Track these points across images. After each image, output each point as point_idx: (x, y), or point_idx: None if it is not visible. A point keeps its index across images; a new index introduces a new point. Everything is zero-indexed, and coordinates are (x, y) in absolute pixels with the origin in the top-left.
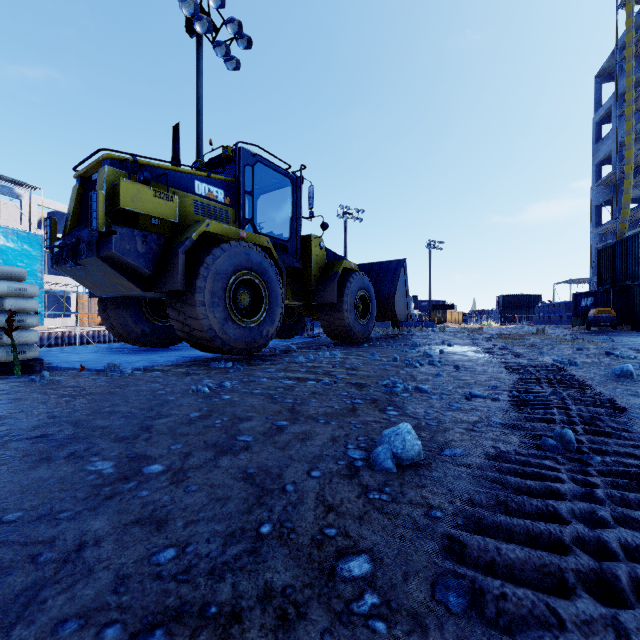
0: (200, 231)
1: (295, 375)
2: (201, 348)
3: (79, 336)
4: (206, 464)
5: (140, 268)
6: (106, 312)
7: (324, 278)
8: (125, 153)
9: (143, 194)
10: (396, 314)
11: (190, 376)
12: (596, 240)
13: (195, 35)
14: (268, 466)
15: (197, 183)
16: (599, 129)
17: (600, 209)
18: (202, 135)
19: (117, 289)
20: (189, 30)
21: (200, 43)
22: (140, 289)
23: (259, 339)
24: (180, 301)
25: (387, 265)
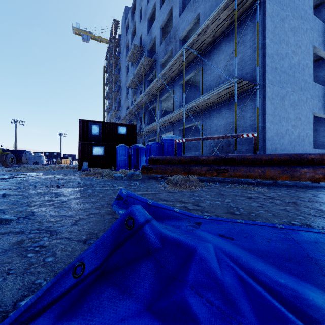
0: None
1: None
2: None
3: None
4: None
5: None
6: None
7: (1, 155)
8: None
9: None
10: (22, 161)
11: None
12: None
13: None
14: None
15: None
16: None
17: None
18: None
19: None
20: None
21: None
22: None
23: None
24: None
25: (21, 151)
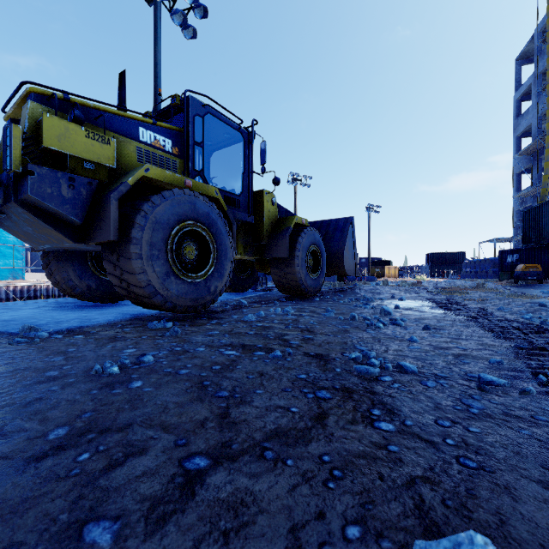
0: (138, 176)
1: (241, 341)
2: (142, 305)
3: (56, 289)
4: None
5: (66, 215)
6: (49, 266)
7: (276, 233)
8: (54, 89)
9: (73, 133)
10: (345, 269)
11: (114, 342)
12: (517, 204)
13: (153, 3)
14: None
15: (141, 130)
16: (519, 106)
17: (520, 176)
18: (160, 98)
19: (49, 241)
20: None
21: (158, 10)
22: (71, 240)
23: (206, 295)
24: (115, 254)
25: (336, 222)
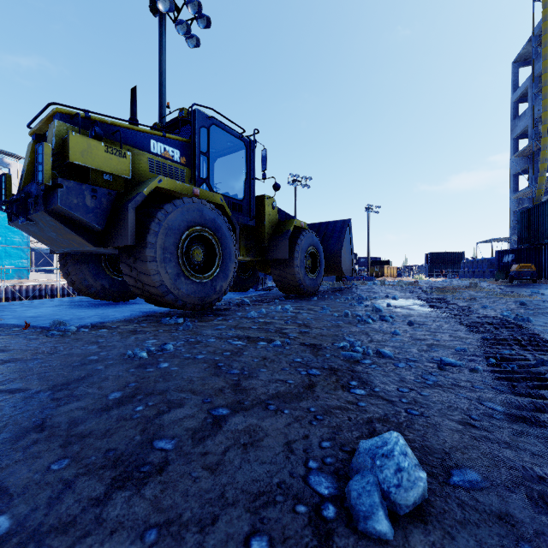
0: (152, 186)
1: (245, 333)
2: (155, 303)
3: (61, 288)
4: (84, 514)
5: (89, 223)
6: (66, 267)
7: (276, 236)
8: (77, 108)
9: (94, 149)
10: (342, 269)
11: (135, 335)
12: (514, 204)
13: (158, 14)
14: (183, 520)
15: (152, 142)
16: (516, 107)
17: (517, 177)
18: (165, 105)
19: (71, 245)
20: (153, 9)
21: (163, 21)
22: (92, 245)
23: (212, 294)
24: (132, 257)
25: (334, 225)
